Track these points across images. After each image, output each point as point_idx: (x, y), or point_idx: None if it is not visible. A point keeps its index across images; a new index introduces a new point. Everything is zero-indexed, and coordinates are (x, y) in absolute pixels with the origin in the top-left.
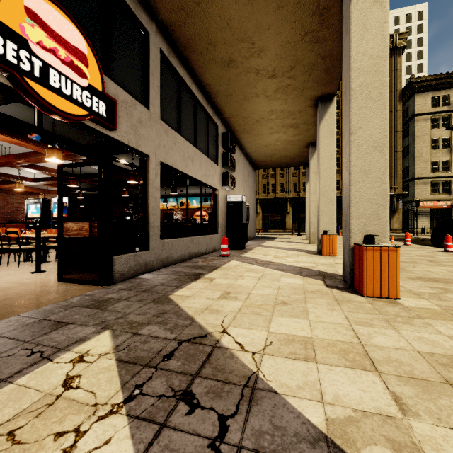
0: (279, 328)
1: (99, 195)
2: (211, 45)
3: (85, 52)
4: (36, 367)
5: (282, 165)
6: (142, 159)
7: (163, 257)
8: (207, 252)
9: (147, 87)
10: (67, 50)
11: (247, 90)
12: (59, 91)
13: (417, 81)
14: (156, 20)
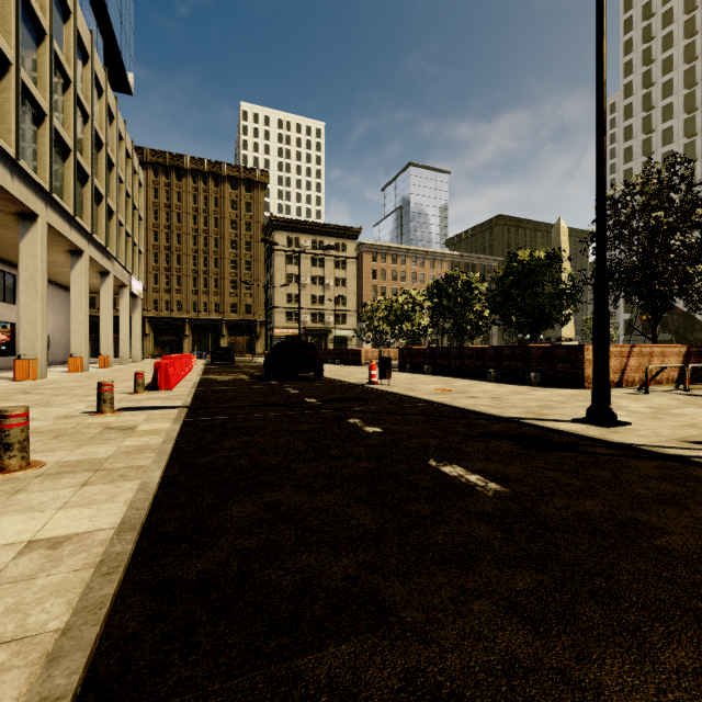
0: None
1: None
2: (5, 252)
3: None
4: None
5: None
6: None
7: None
8: (4, 369)
9: None
10: None
11: None
12: None
13: (275, 219)
14: None
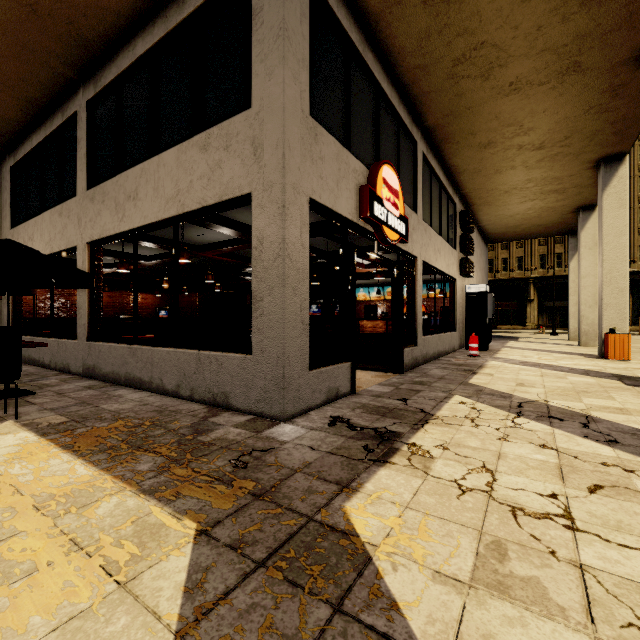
0: (592, 402)
1: (392, 298)
2: (471, 135)
3: (398, 190)
4: (443, 403)
5: (530, 237)
6: (409, 261)
7: (424, 354)
8: (448, 351)
9: (415, 193)
10: (393, 194)
11: (501, 165)
12: (391, 227)
13: None
14: (421, 126)
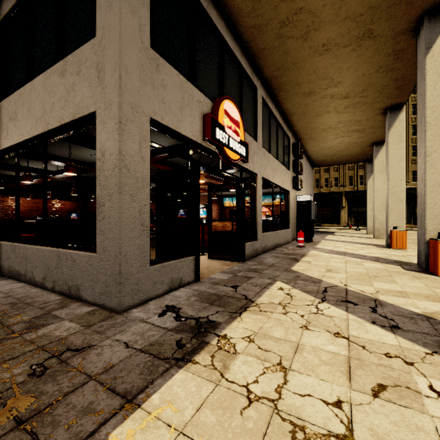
0: (380, 286)
1: (236, 204)
2: (297, 85)
3: (239, 121)
4: (265, 289)
5: (342, 163)
6: (252, 177)
7: (263, 246)
8: (283, 243)
9: (256, 126)
10: (234, 124)
11: (320, 110)
12: (232, 149)
13: None
14: (260, 77)
